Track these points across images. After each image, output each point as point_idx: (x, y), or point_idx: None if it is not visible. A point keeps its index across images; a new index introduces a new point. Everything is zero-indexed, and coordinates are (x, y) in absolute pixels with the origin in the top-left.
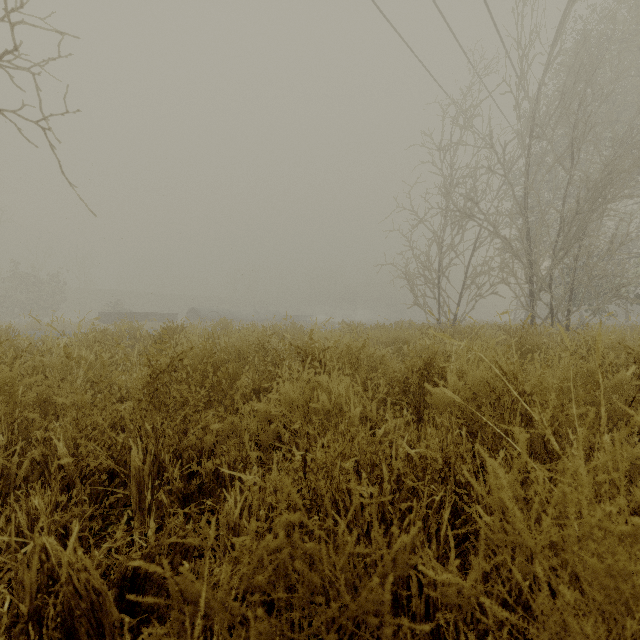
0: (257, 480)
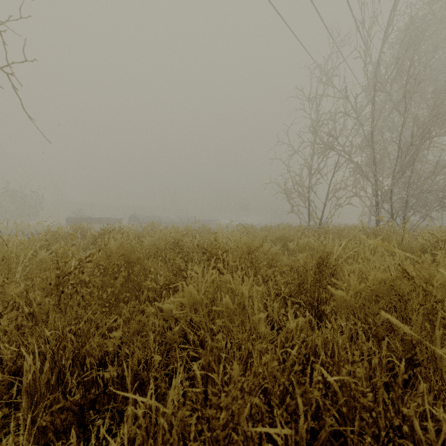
0: (153, 403)
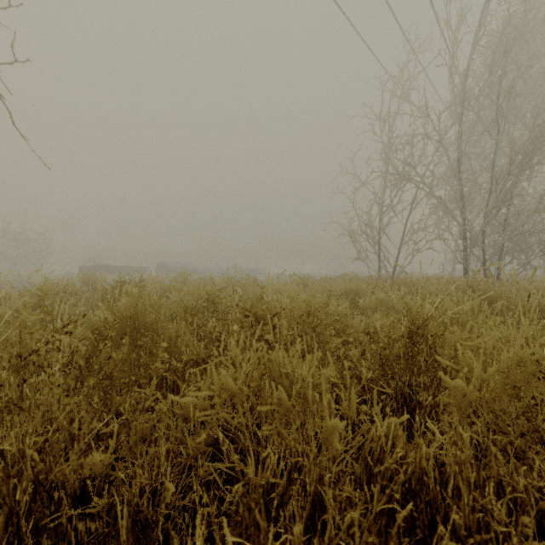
0: None
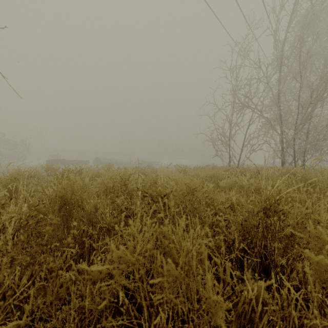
0: None
